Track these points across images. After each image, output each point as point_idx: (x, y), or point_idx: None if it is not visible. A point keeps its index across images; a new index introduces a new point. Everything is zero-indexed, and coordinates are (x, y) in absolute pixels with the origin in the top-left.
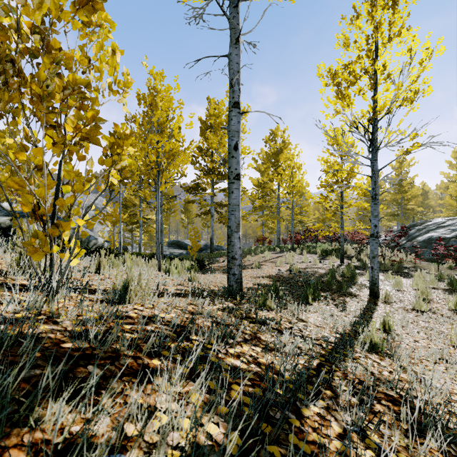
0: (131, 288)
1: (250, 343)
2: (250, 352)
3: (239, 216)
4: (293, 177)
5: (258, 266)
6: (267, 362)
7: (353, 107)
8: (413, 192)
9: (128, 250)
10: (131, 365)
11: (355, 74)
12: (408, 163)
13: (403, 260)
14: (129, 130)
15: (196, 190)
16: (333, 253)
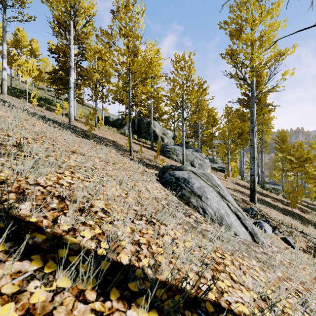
0: None
1: None
2: None
3: None
4: None
5: None
6: None
7: None
8: None
9: None
10: None
11: None
12: None
13: None
14: None
15: None
16: None
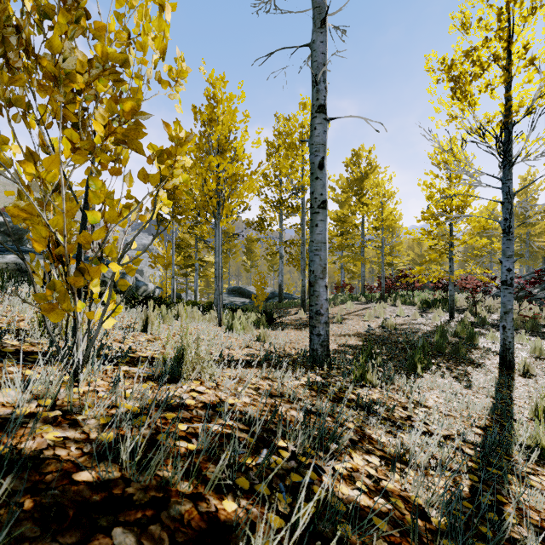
0: (186, 358)
1: (360, 449)
2: (365, 468)
3: (325, 256)
4: (383, 208)
5: (340, 321)
6: (395, 487)
7: (476, 109)
8: (543, 225)
9: (182, 299)
10: (189, 517)
11: (482, 62)
12: (537, 187)
13: (538, 316)
14: (184, 132)
15: (262, 226)
16: (438, 305)
